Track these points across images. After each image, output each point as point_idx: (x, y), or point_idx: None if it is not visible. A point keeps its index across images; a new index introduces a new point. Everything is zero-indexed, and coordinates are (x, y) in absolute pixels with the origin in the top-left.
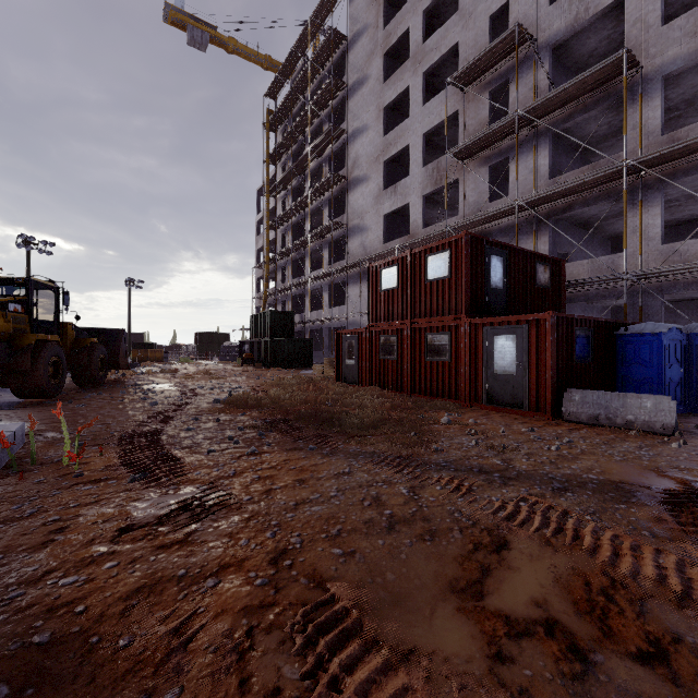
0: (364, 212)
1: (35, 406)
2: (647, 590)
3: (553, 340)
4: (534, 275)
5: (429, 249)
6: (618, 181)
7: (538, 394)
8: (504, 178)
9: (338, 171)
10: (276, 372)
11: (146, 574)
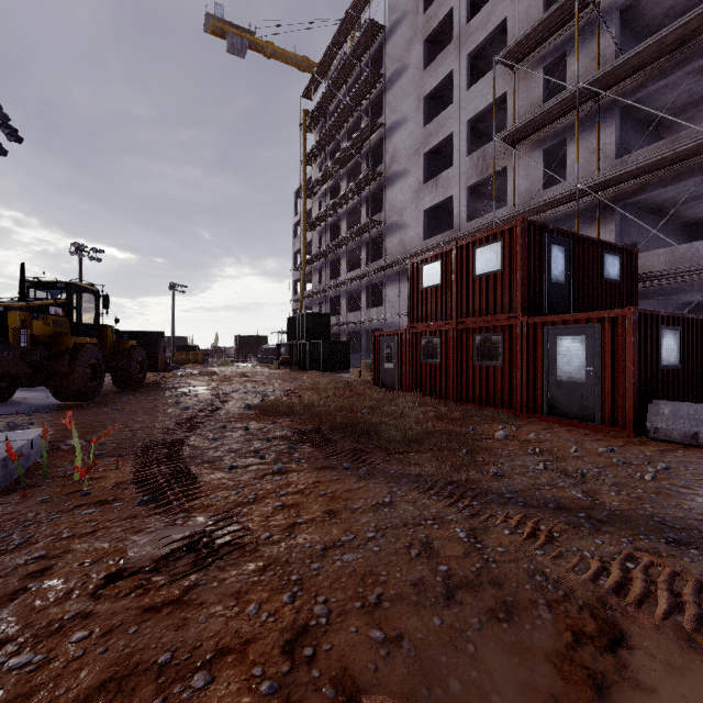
0: (403, 208)
1: (72, 409)
2: None
3: (635, 342)
4: (602, 267)
5: (477, 240)
6: None
7: (614, 405)
8: (559, 163)
9: (376, 168)
10: (312, 375)
11: (120, 656)
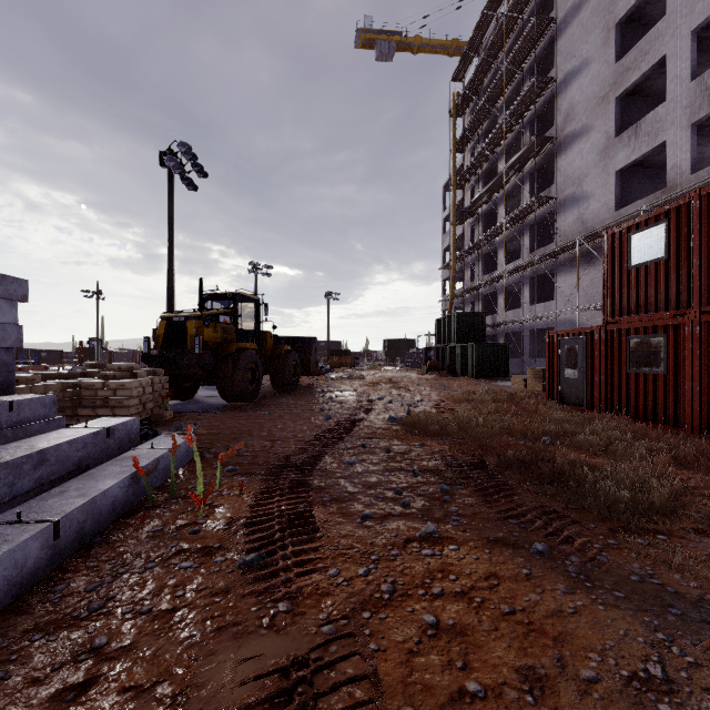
0: (583, 175)
1: (233, 410)
2: None
3: None
4: None
5: None
6: None
7: None
8: None
9: (542, 136)
10: (464, 382)
11: None
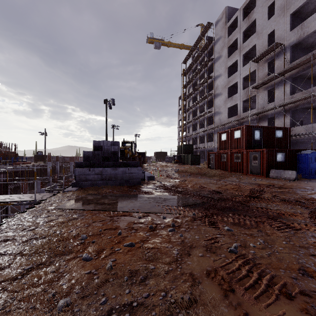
0: (220, 106)
1: None
2: (241, 188)
3: (266, 156)
4: (274, 134)
5: (235, 129)
6: (314, 97)
7: (263, 170)
8: None
9: (210, 90)
10: (187, 166)
11: (181, 183)
